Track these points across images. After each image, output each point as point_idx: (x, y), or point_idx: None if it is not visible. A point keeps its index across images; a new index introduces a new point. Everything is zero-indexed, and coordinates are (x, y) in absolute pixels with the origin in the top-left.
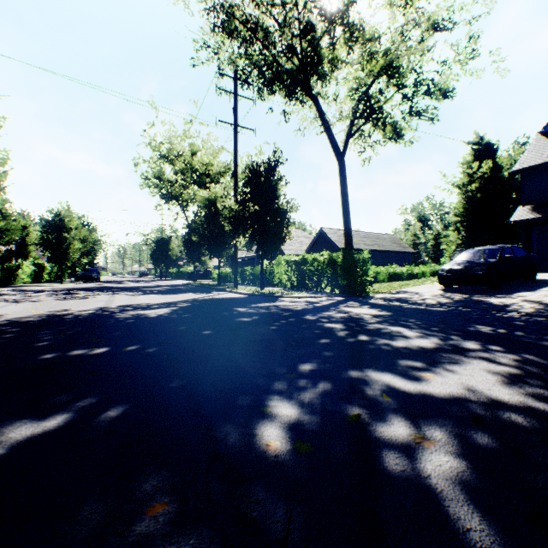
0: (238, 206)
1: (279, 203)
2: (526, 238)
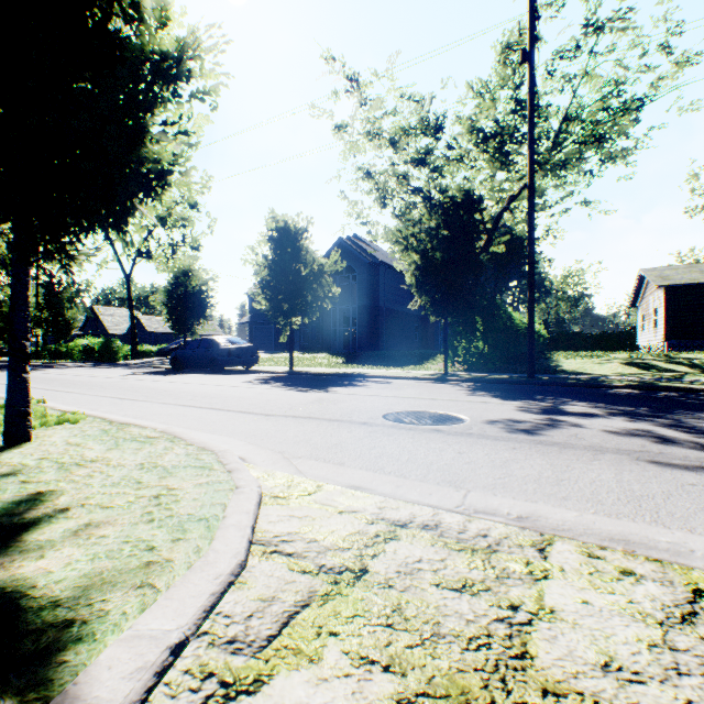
0: (37, 313)
1: (67, 312)
2: (251, 332)
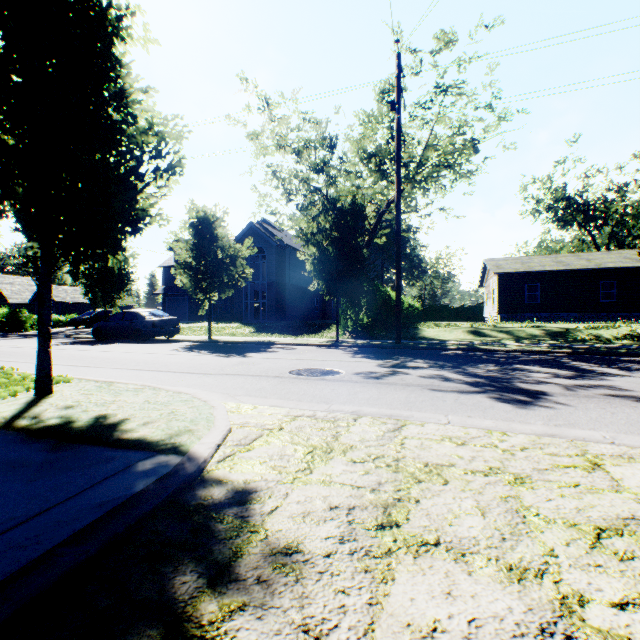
0: None
1: None
2: (165, 303)
